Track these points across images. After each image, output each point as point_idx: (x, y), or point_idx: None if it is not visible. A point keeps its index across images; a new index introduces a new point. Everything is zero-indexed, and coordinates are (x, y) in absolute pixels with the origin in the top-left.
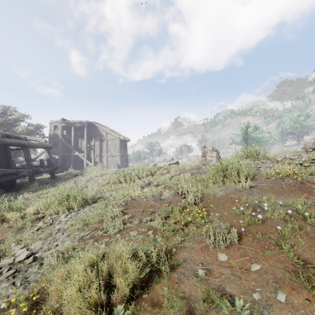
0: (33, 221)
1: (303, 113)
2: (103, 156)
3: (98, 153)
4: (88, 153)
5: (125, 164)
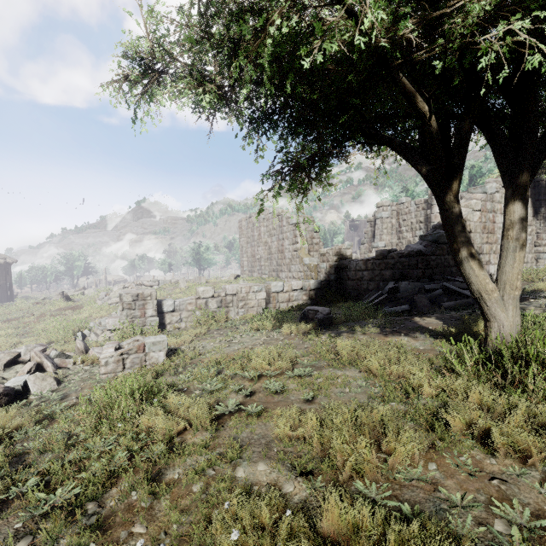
0: None
1: None
2: None
3: None
4: None
5: (7, 296)
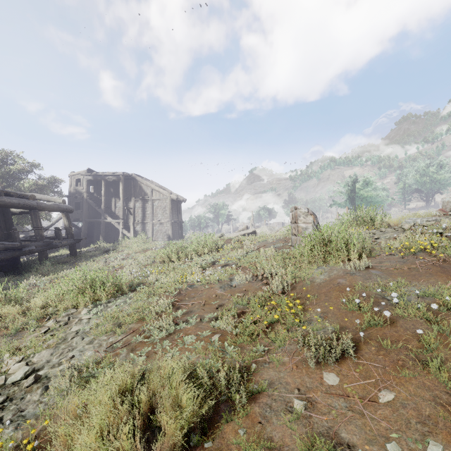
0: (40, 319)
1: (434, 162)
2: (147, 224)
3: (140, 219)
4: (125, 219)
5: (178, 235)
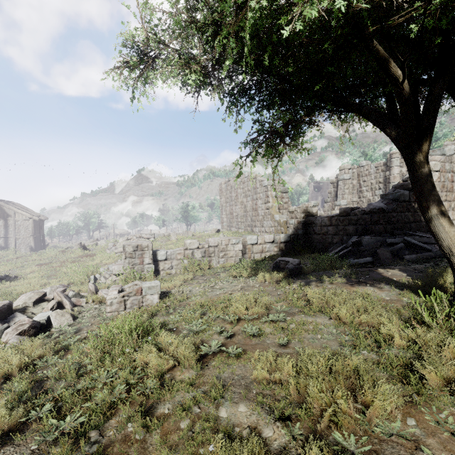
0: None
1: None
2: (10, 238)
3: (3, 235)
4: None
5: (41, 246)
